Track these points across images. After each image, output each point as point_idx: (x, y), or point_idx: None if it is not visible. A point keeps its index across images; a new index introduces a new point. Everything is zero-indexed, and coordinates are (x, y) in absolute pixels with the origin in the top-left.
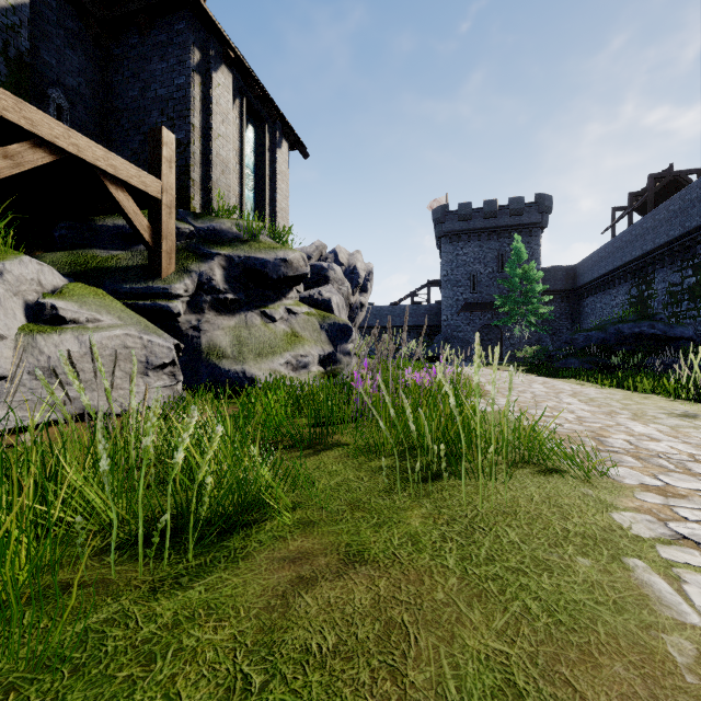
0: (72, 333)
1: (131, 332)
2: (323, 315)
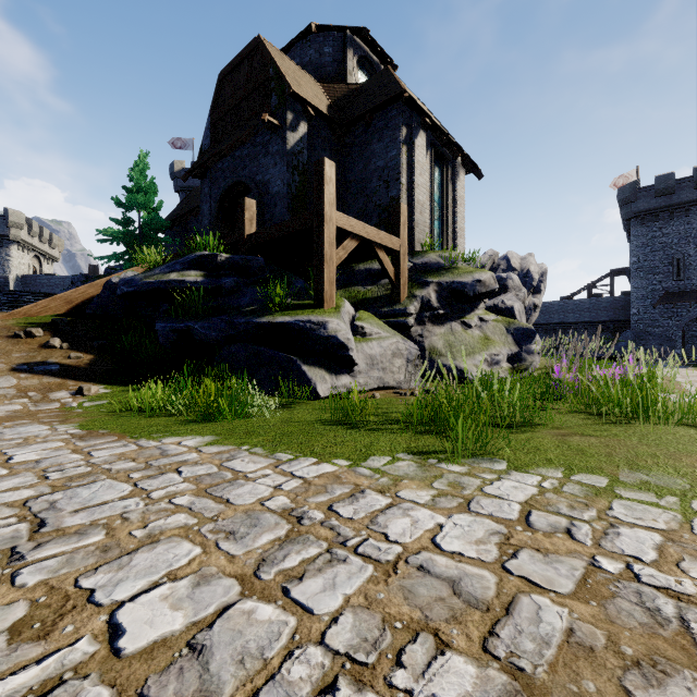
0: (375, 342)
1: (399, 340)
2: (508, 321)
